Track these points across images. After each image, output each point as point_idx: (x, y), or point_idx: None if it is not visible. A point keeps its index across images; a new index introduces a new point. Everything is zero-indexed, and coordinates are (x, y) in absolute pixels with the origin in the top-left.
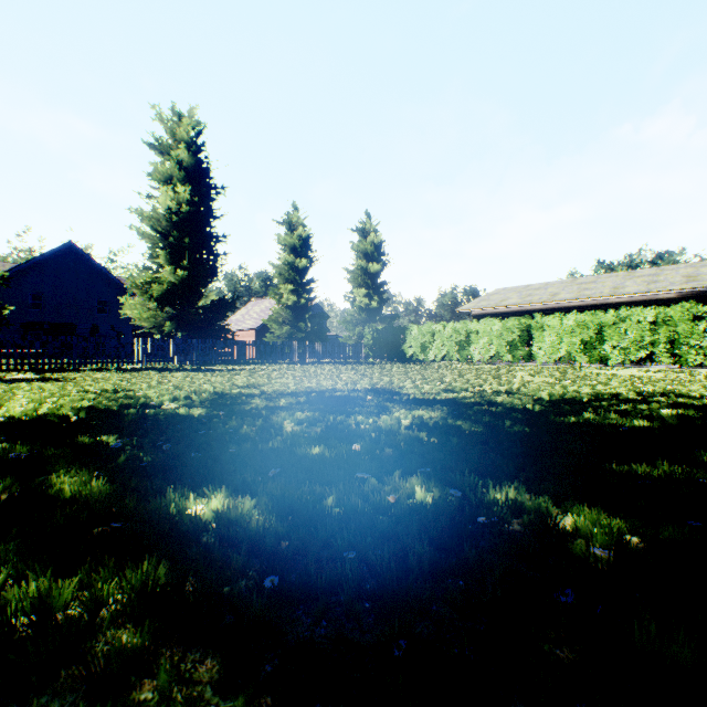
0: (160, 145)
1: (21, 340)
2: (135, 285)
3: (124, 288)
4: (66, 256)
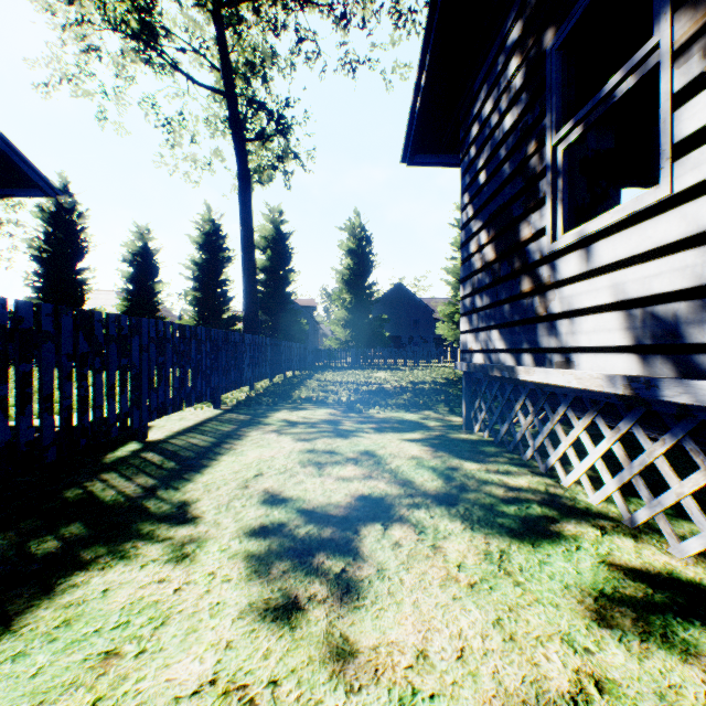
0: (457, 223)
1: (398, 351)
2: (444, 315)
3: (427, 309)
4: (396, 292)
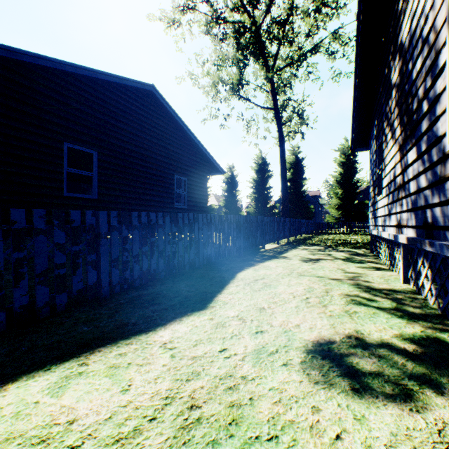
0: None
1: None
2: None
3: None
4: None
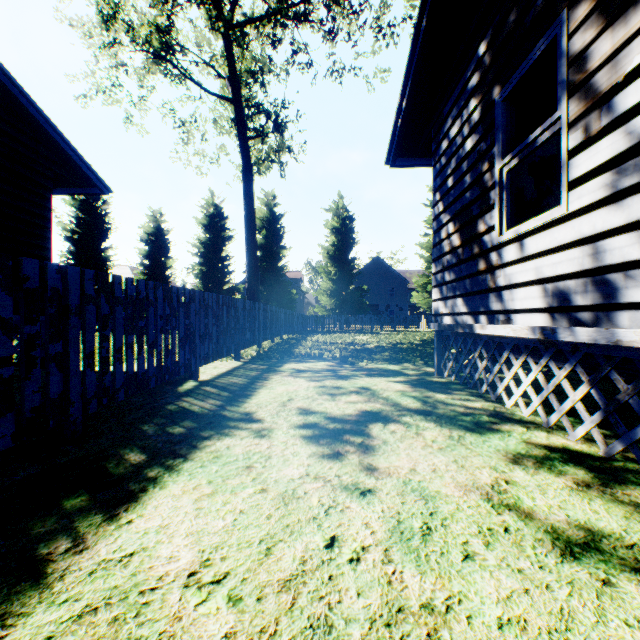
0: (430, 203)
1: (377, 317)
2: (418, 286)
3: (403, 280)
4: (374, 265)
